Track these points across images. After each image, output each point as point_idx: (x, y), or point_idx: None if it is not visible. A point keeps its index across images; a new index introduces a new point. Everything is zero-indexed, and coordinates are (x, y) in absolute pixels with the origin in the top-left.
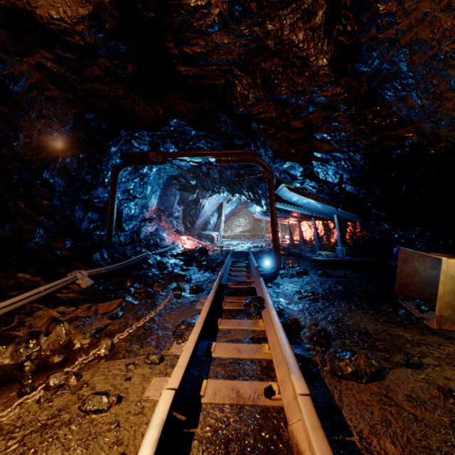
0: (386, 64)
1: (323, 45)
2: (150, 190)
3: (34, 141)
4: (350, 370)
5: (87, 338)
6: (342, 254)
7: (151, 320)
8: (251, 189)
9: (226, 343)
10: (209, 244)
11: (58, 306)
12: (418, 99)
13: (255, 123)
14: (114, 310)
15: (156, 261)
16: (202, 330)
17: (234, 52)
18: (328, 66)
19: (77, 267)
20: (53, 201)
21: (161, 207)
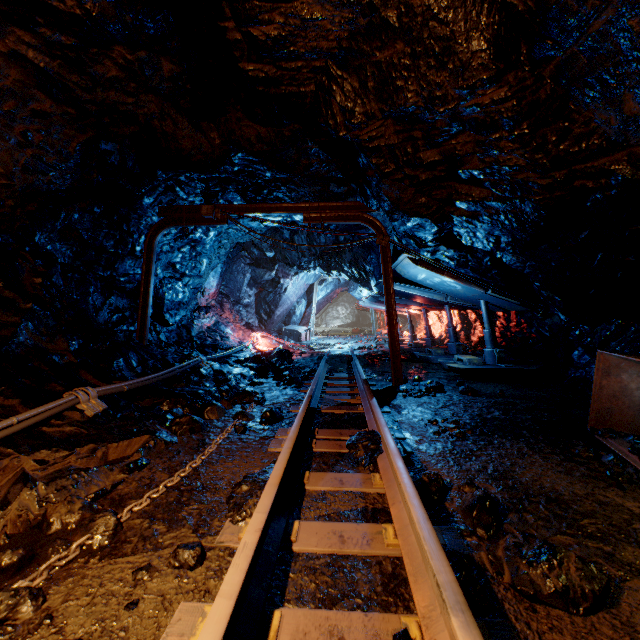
0: (591, 39)
1: (481, 13)
2: (206, 265)
3: (16, 184)
4: (552, 588)
5: (74, 512)
6: (492, 360)
7: (192, 473)
8: (355, 264)
9: (318, 521)
10: (294, 344)
11: (39, 450)
12: None
13: (364, 156)
14: (134, 455)
15: (212, 370)
16: (276, 499)
17: (331, 34)
18: (487, 51)
19: (84, 382)
20: (52, 279)
21: (223, 290)
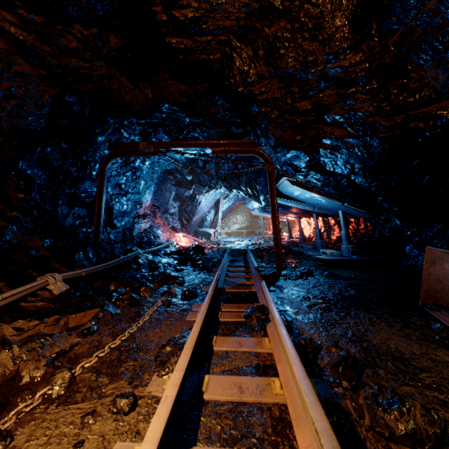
0: (426, 16)
1: None
2: (143, 185)
3: (4, 125)
4: (403, 431)
5: (40, 368)
6: (347, 253)
7: (130, 337)
8: (249, 184)
9: (223, 375)
10: (205, 241)
11: (16, 320)
12: None
13: (256, 105)
14: (87, 323)
15: (147, 260)
16: (191, 359)
17: (232, 15)
18: (347, 26)
19: (53, 269)
20: (31, 194)
21: (155, 203)
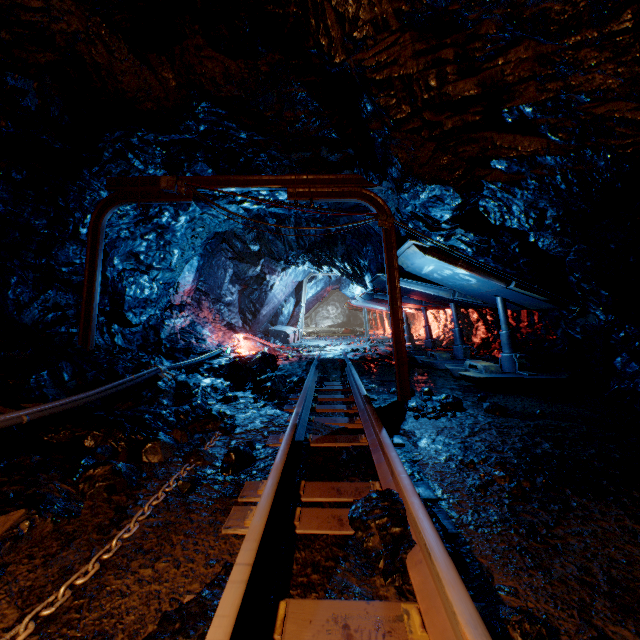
0: None
1: None
2: (178, 257)
3: None
4: None
5: None
6: (511, 367)
7: (67, 606)
8: (348, 258)
9: None
10: (280, 346)
11: None
12: None
13: (368, 96)
14: None
15: (174, 382)
16: None
17: None
18: None
19: None
20: None
21: (201, 286)
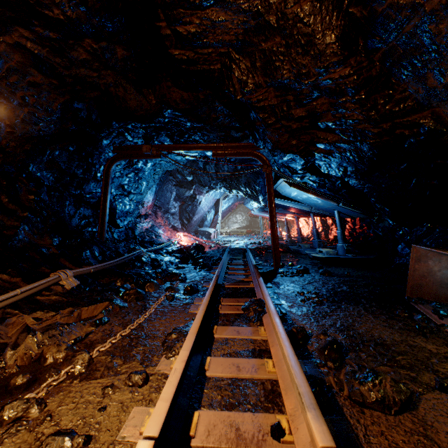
0: (405, 37)
1: (332, 19)
2: (145, 186)
3: (17, 131)
4: (374, 398)
5: (61, 351)
6: (343, 252)
7: (138, 327)
8: (248, 185)
9: (223, 357)
10: (206, 240)
11: (35, 311)
12: (441, 77)
13: (254, 112)
14: (99, 315)
15: (150, 258)
16: (195, 343)
17: (231, 31)
18: (336, 43)
19: (63, 266)
20: (40, 196)
21: (157, 203)
